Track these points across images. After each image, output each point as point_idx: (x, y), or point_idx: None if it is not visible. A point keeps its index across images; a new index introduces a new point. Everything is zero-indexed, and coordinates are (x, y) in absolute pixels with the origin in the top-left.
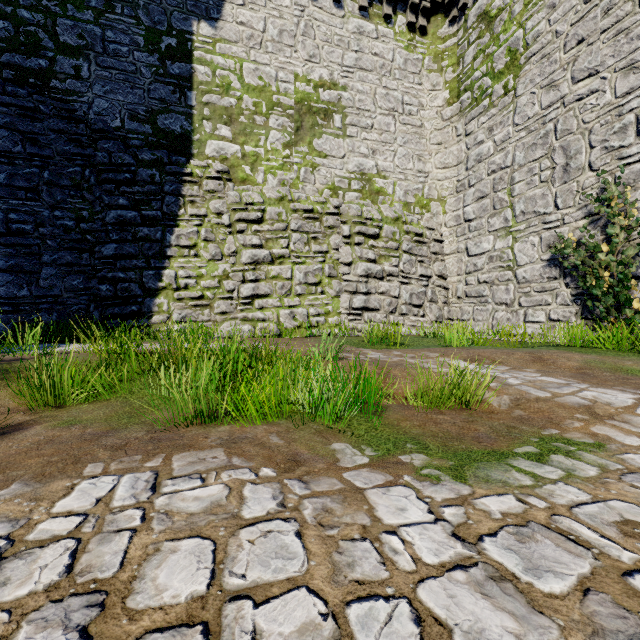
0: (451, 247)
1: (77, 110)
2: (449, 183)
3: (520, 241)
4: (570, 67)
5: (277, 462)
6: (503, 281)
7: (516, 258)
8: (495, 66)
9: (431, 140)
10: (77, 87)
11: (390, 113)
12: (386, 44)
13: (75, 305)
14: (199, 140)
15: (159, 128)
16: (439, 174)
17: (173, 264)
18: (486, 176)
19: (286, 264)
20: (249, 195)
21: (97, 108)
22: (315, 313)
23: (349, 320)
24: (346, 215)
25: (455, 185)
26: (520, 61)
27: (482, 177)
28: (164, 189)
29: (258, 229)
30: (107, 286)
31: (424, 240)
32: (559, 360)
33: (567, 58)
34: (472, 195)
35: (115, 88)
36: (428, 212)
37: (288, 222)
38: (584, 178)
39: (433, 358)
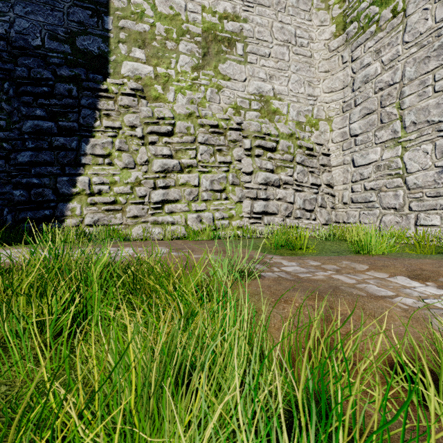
0: (337, 160)
1: None
2: (335, 105)
3: (410, 150)
4: None
5: None
6: (391, 188)
7: (406, 166)
8: None
9: (319, 68)
10: None
11: (285, 44)
12: None
13: None
14: (115, 61)
15: (78, 48)
16: (326, 97)
17: (87, 171)
18: (373, 94)
19: (194, 173)
20: (160, 111)
21: (18, 27)
22: (220, 217)
23: (250, 223)
24: (247, 131)
25: (341, 106)
26: None
27: (369, 96)
28: (80, 102)
29: (168, 141)
30: (21, 191)
31: (314, 154)
32: None
33: None
34: (358, 113)
35: (36, 10)
36: (317, 130)
37: (196, 135)
38: None
39: (364, 272)
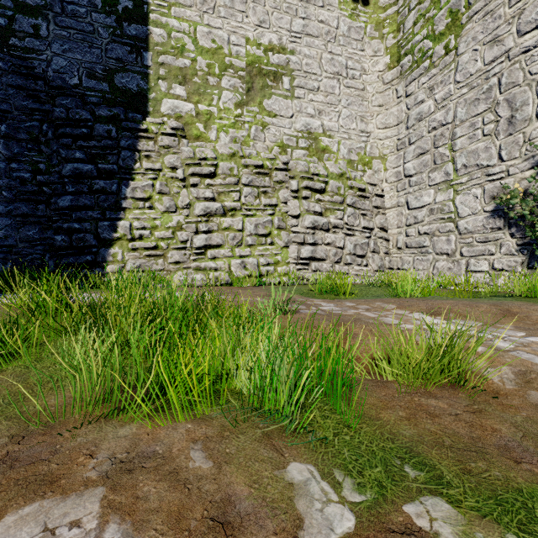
0: (392, 201)
1: (36, 67)
2: (390, 142)
3: (462, 193)
4: (515, 21)
5: (190, 531)
6: (444, 232)
7: (457, 210)
8: (436, 28)
9: (373, 102)
10: (36, 45)
11: (335, 77)
12: (331, 12)
13: (30, 255)
14: (155, 98)
15: (116, 86)
16: (380, 134)
17: (128, 215)
18: (427, 133)
19: (237, 216)
20: (202, 151)
21: (55, 66)
22: (265, 263)
23: (297, 269)
24: (294, 171)
25: (395, 143)
26: (462, 21)
27: (422, 134)
28: (120, 144)
29: (211, 183)
30: (62, 236)
31: (367, 195)
32: (532, 314)
33: (512, 12)
34: (412, 152)
35: (73, 47)
36: (370, 169)
37: (239, 177)
38: (531, 129)
39: (390, 310)
